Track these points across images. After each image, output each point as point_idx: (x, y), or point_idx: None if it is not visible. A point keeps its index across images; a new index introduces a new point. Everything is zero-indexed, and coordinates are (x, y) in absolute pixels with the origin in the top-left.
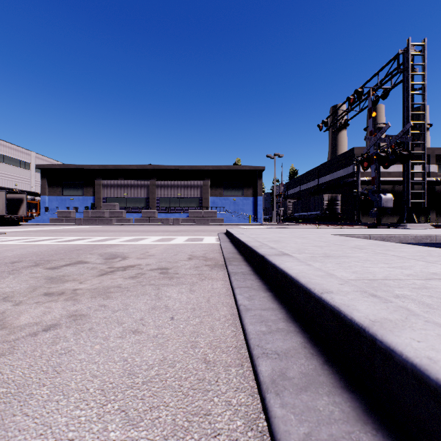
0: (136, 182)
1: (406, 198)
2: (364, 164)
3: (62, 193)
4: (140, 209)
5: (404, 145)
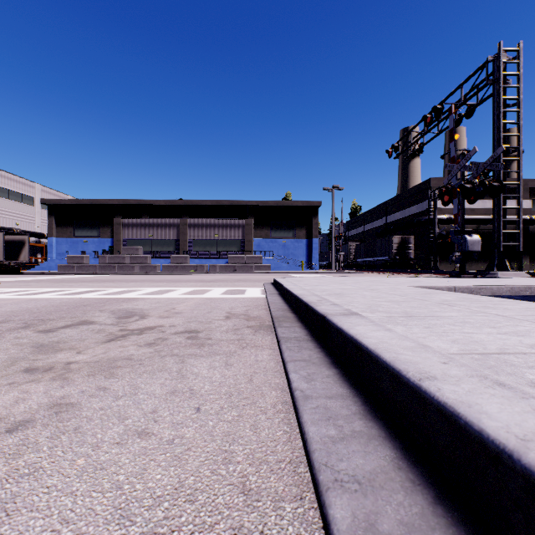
0: (164, 221)
1: (496, 240)
2: (445, 198)
3: (73, 235)
4: (169, 254)
5: (494, 174)
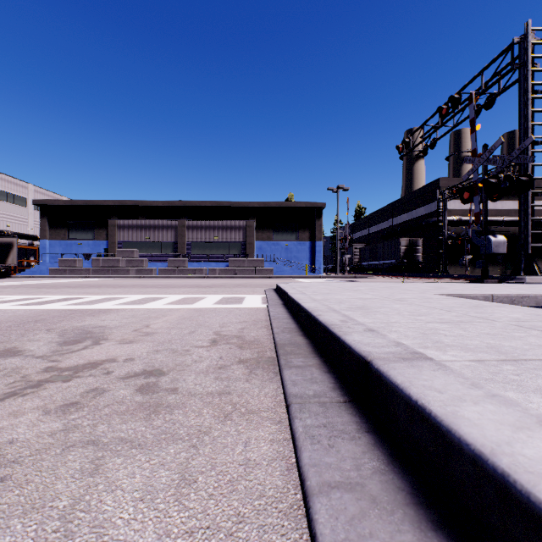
0: (161, 223)
1: (523, 242)
2: (465, 195)
3: (67, 237)
4: (167, 257)
5: (520, 168)
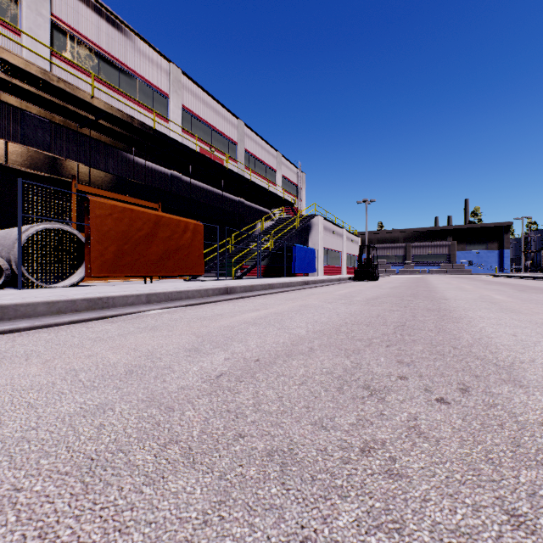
0: (396, 245)
1: None
2: None
3: None
4: (399, 263)
5: None
